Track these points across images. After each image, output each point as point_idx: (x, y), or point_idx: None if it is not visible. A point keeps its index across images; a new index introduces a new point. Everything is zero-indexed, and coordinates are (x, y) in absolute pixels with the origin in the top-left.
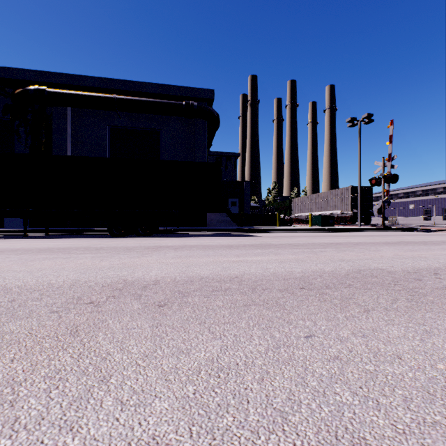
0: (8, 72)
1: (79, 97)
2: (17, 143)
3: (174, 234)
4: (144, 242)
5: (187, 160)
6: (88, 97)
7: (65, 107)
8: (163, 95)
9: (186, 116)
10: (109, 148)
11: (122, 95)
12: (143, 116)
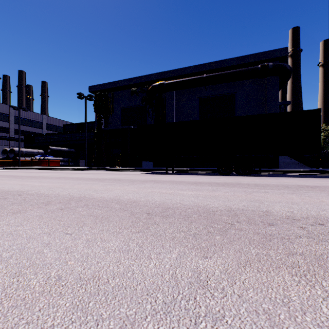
0: (145, 78)
1: (183, 82)
2: (148, 118)
3: (263, 174)
4: (268, 180)
5: (259, 113)
6: (188, 81)
7: (172, 91)
8: (239, 65)
9: (260, 77)
10: (198, 113)
11: (207, 73)
12: (222, 85)
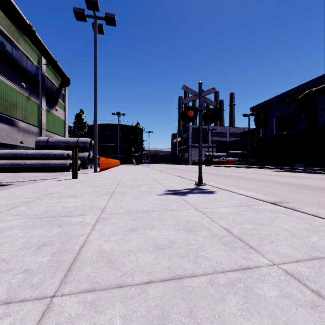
0: (294, 90)
1: None
2: (299, 123)
3: None
4: None
5: None
6: None
7: None
8: None
9: None
10: None
11: None
12: None
